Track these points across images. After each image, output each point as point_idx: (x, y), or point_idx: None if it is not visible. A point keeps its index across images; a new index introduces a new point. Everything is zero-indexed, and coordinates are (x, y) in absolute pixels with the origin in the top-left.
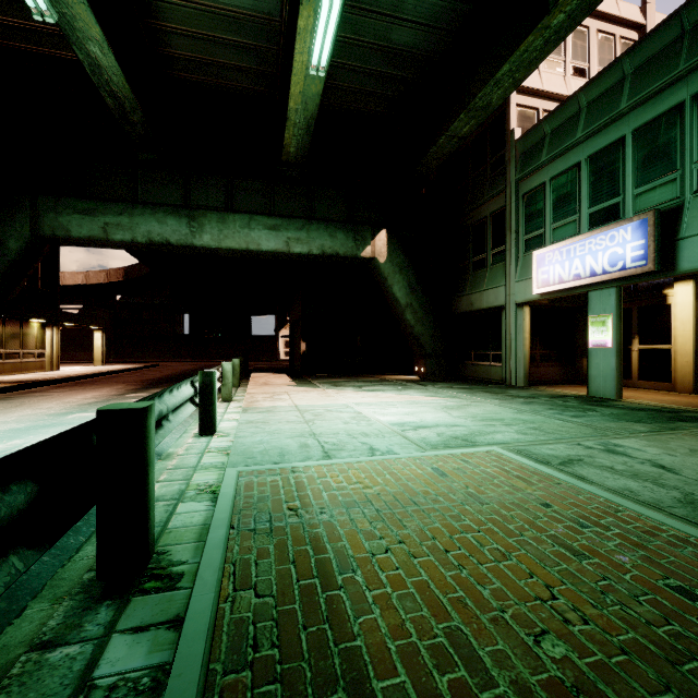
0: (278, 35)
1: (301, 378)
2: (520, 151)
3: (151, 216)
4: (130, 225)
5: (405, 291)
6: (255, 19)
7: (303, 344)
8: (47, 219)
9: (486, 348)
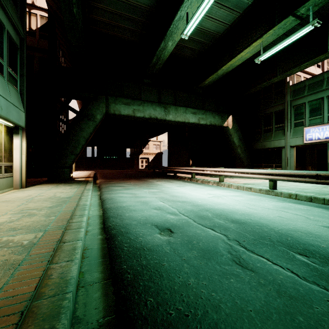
0: (215, 39)
1: (200, 175)
2: (292, 89)
3: (150, 106)
4: (143, 110)
5: (238, 140)
6: (211, 33)
7: (191, 161)
8: (112, 106)
9: (271, 163)
